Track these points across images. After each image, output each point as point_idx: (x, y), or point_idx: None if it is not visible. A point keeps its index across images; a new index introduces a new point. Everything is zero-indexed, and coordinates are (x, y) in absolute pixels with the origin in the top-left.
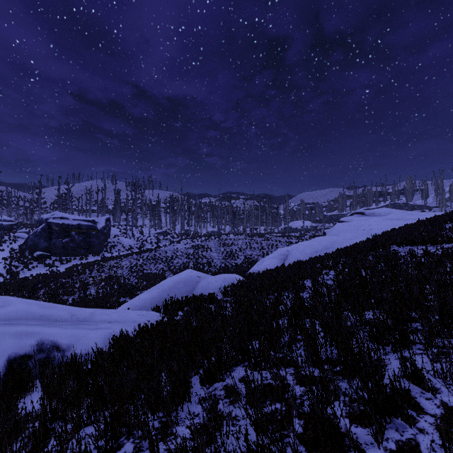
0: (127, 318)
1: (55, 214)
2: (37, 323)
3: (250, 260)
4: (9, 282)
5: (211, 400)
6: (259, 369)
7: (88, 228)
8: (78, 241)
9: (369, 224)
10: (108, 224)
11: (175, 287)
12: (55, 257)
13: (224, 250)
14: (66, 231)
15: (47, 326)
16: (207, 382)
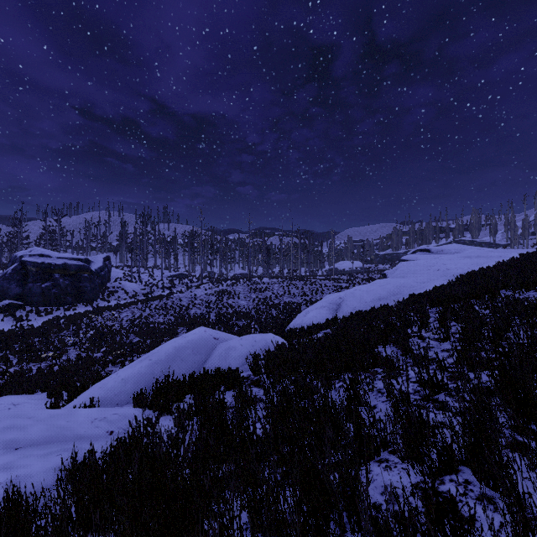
0: (64, 431)
1: (33, 250)
2: None
3: (290, 309)
4: None
5: None
6: None
7: (78, 269)
8: (63, 285)
9: (443, 263)
10: (107, 263)
11: (177, 356)
12: (31, 308)
13: (255, 297)
14: (47, 273)
15: None
16: None
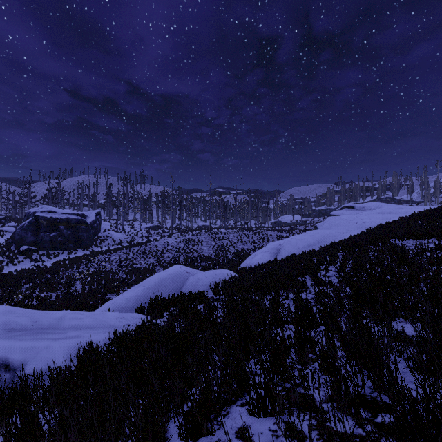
0: (103, 322)
1: (43, 207)
2: None
3: (242, 254)
4: None
5: None
6: (264, 414)
7: (77, 222)
8: (66, 235)
9: (361, 218)
10: (98, 218)
11: (162, 284)
12: (42, 252)
13: (214, 244)
14: (54, 225)
15: None
16: (189, 436)
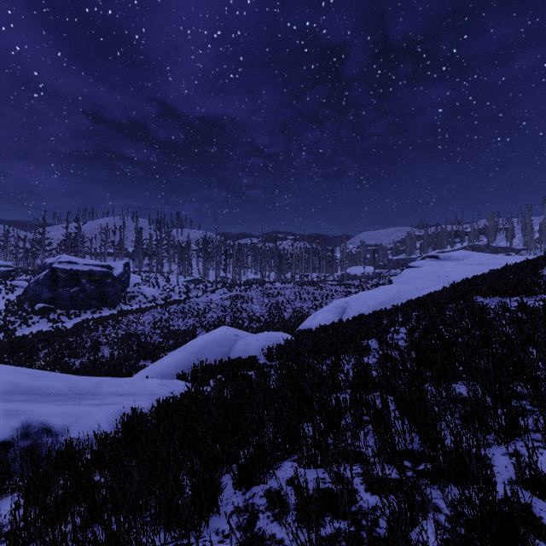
0: (144, 389)
1: (61, 257)
2: (23, 398)
3: (300, 313)
4: (3, 342)
5: (248, 512)
6: (314, 466)
7: (102, 275)
8: (89, 290)
9: (444, 270)
10: (127, 269)
11: (206, 349)
12: (61, 311)
13: (268, 301)
14: (75, 279)
15: (36, 402)
16: (243, 485)
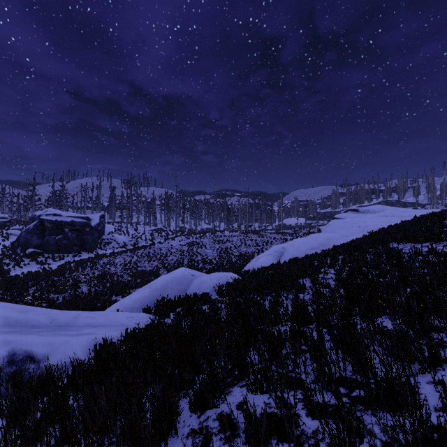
0: (114, 321)
1: (48, 210)
2: (10, 330)
3: (245, 257)
4: None
5: (203, 434)
6: (260, 392)
7: (82, 225)
8: (71, 237)
9: (364, 221)
10: (102, 220)
11: (167, 286)
12: (48, 255)
13: (218, 247)
14: (59, 228)
15: (22, 333)
16: (198, 409)
